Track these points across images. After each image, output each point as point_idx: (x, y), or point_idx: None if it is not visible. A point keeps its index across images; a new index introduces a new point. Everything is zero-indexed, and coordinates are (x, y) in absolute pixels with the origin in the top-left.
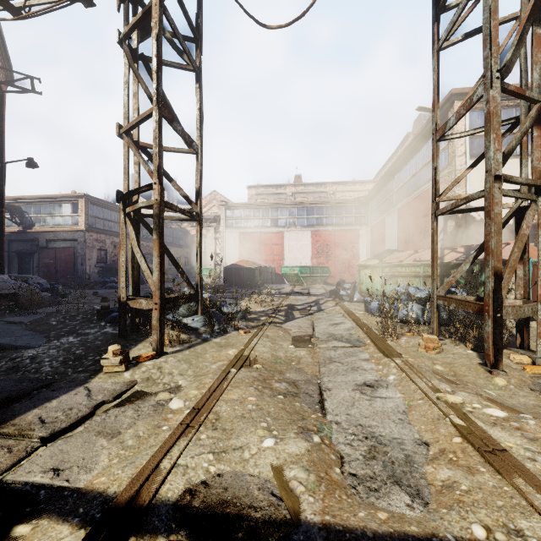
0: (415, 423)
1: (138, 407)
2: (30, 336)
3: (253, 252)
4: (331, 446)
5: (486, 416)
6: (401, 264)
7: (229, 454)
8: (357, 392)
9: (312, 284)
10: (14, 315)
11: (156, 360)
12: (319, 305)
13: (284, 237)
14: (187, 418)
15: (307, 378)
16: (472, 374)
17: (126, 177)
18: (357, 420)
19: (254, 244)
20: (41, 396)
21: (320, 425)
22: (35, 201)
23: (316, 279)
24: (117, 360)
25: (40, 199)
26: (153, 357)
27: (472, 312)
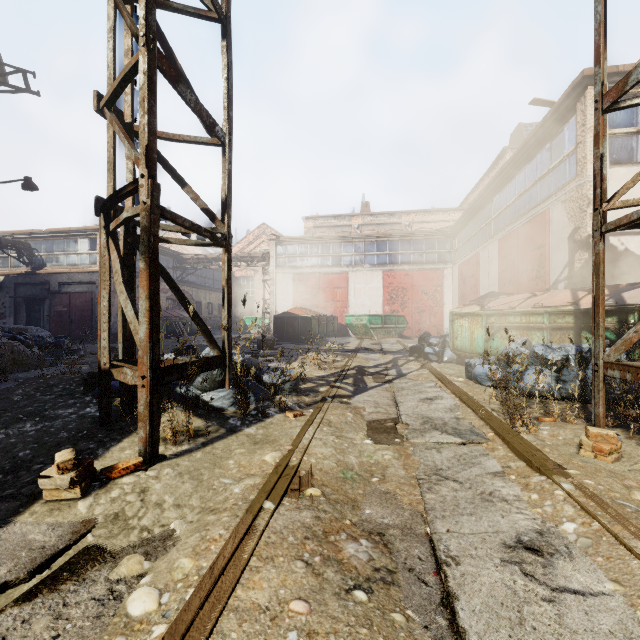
0: None
1: (67, 601)
2: None
3: (310, 297)
4: None
5: None
6: (515, 311)
7: None
8: (514, 571)
9: (384, 337)
10: None
11: (142, 474)
12: (399, 367)
13: (349, 278)
14: None
15: (403, 520)
16: None
17: (110, 177)
18: None
19: (311, 288)
20: None
21: None
22: (47, 236)
23: (389, 331)
24: (65, 480)
25: (51, 233)
26: (137, 469)
27: None
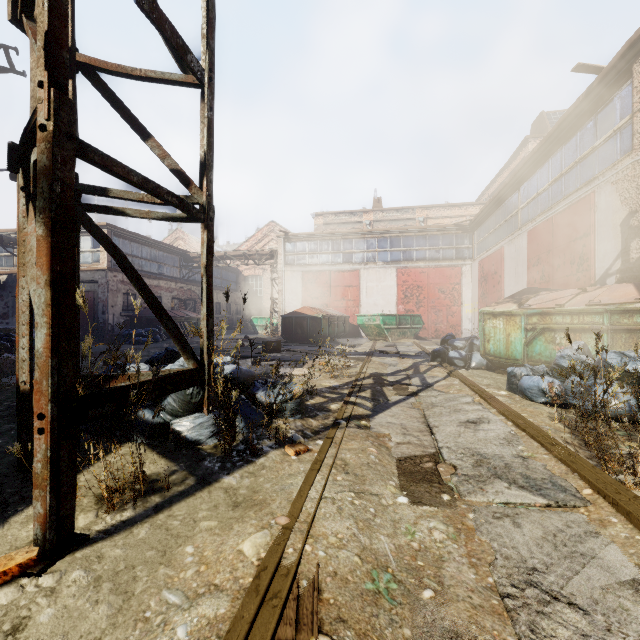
0: None
1: None
2: None
3: (320, 296)
4: None
5: None
6: (564, 310)
7: None
8: None
9: (399, 338)
10: None
11: (30, 582)
12: (422, 375)
13: (360, 276)
14: None
15: None
16: None
17: None
18: None
19: (321, 286)
20: None
21: None
22: None
23: (404, 332)
24: None
25: None
26: (25, 571)
27: None
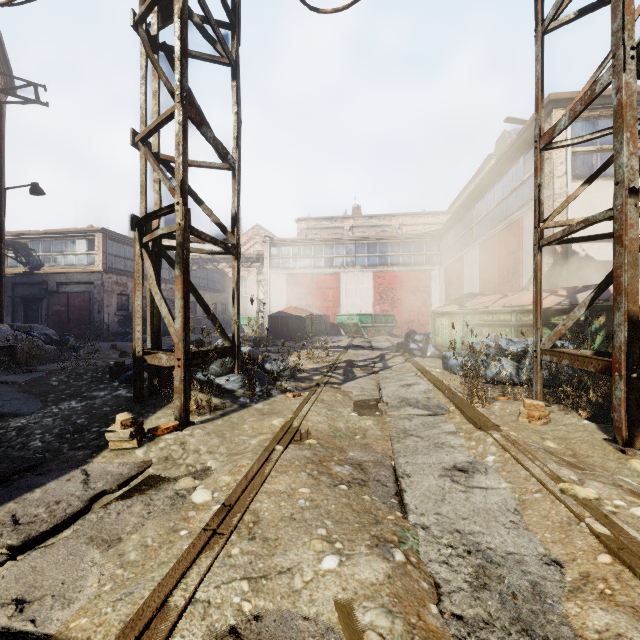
0: (535, 529)
1: (149, 499)
2: (22, 399)
3: (303, 297)
4: (420, 567)
5: (637, 519)
6: (487, 310)
7: (272, 581)
8: (446, 480)
9: (374, 336)
10: (10, 373)
11: (179, 433)
12: (385, 361)
13: (340, 279)
14: (213, 521)
15: (376, 458)
16: (597, 453)
17: (143, 198)
18: (451, 523)
19: (304, 288)
20: (22, 483)
21: (402, 532)
22: (44, 237)
23: (379, 330)
24: (126, 433)
25: (49, 234)
26: (175, 429)
27: (595, 371)
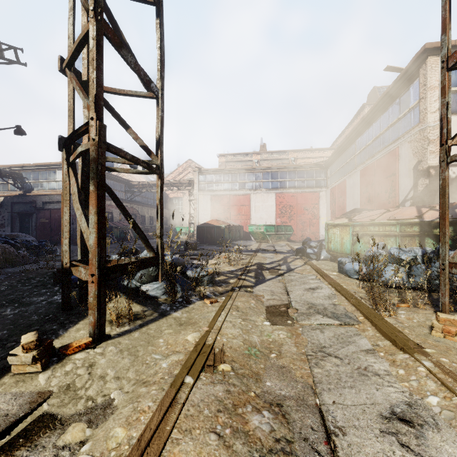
0: None
1: None
2: None
3: (223, 212)
4: None
5: None
6: (374, 223)
7: None
8: (392, 442)
9: (276, 241)
10: None
11: (91, 351)
12: (288, 264)
13: (251, 198)
14: None
15: (297, 392)
16: None
17: (71, 121)
18: None
19: (223, 205)
20: None
21: None
22: (34, 168)
23: (280, 236)
24: (28, 357)
25: (37, 166)
26: (87, 346)
27: None
